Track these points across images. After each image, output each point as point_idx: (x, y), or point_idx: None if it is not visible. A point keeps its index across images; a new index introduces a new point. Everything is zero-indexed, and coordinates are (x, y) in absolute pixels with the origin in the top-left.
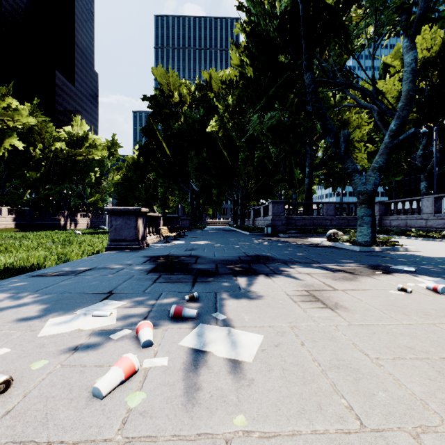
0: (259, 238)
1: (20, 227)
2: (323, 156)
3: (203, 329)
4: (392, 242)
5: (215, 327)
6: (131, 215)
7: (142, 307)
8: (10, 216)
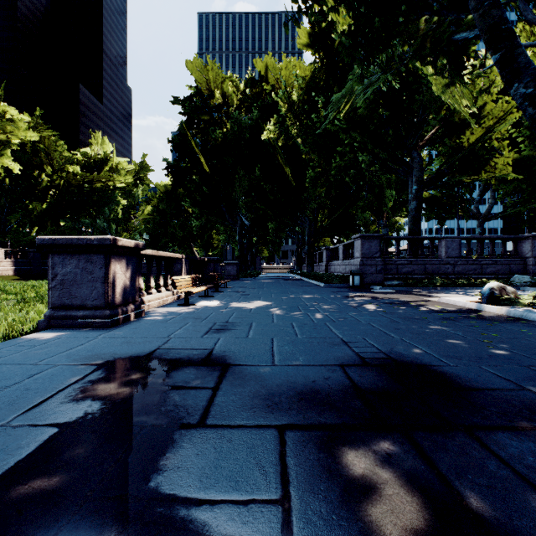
0: (346, 293)
1: (21, 273)
2: (440, 166)
3: None
4: None
5: None
6: (94, 252)
7: None
8: (7, 260)
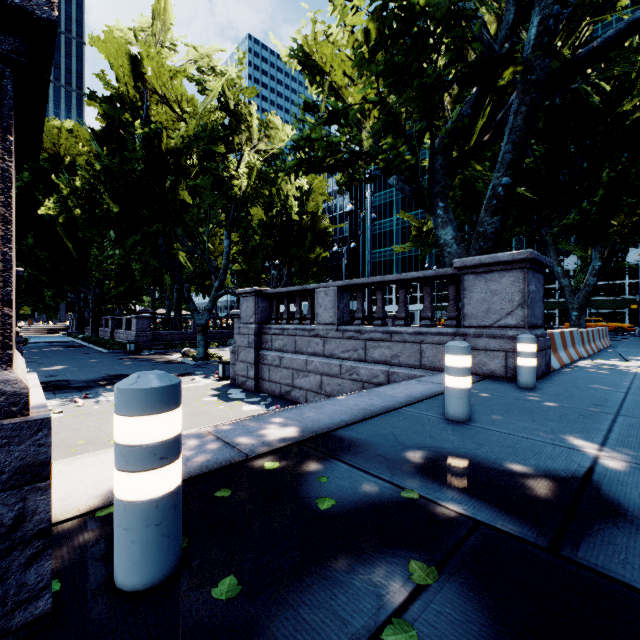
0: (120, 357)
1: None
2: (192, 273)
3: (98, 398)
4: (217, 357)
5: (102, 397)
6: None
7: (65, 399)
8: None
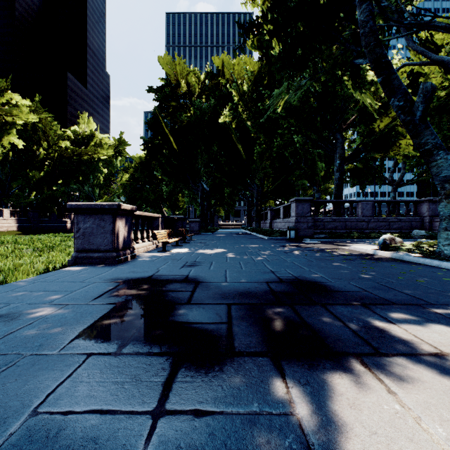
0: (282, 244)
1: (23, 229)
2: (358, 145)
3: None
4: None
5: None
6: (105, 213)
7: None
8: (12, 218)
